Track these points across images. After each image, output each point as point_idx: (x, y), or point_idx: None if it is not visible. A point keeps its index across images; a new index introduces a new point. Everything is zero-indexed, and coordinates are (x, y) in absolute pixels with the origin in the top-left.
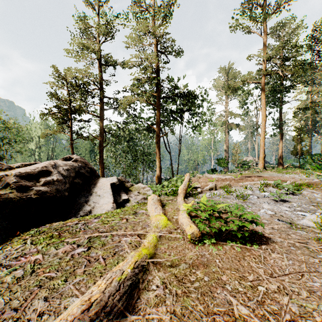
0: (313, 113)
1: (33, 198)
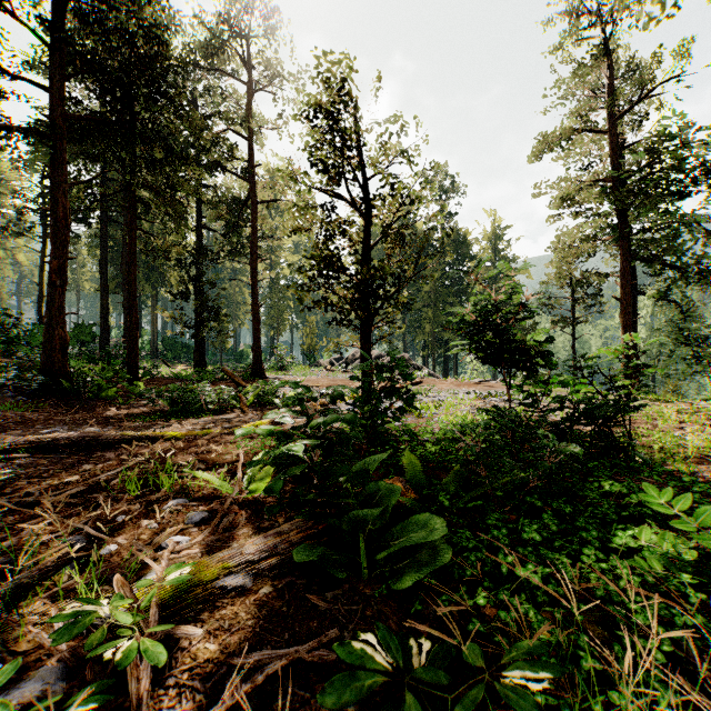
0: None
1: None
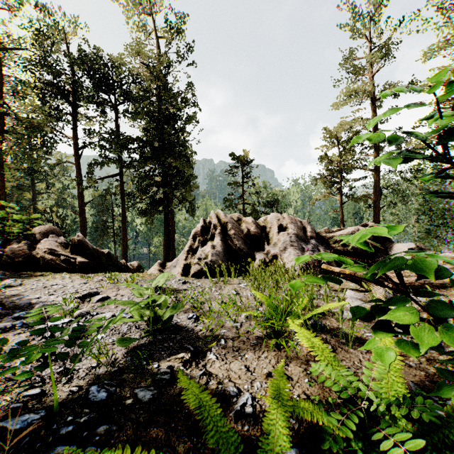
0: None
1: (350, 252)
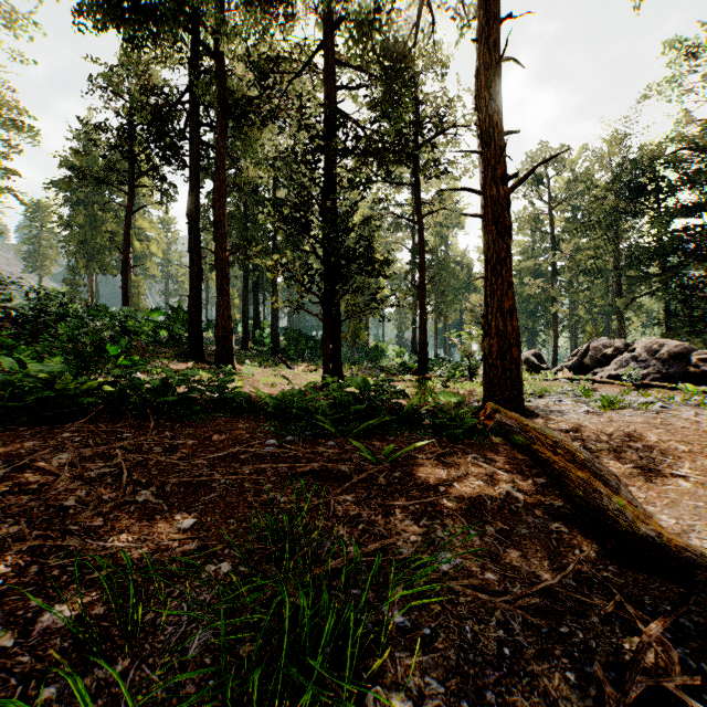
0: None
1: (698, 374)
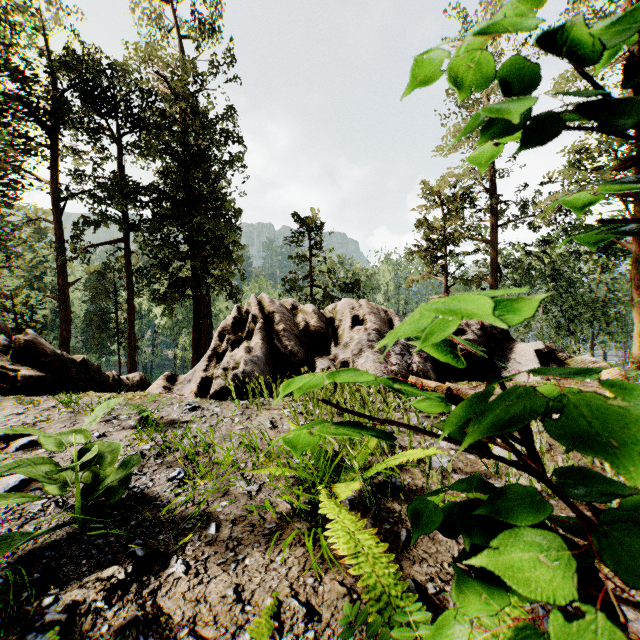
0: None
1: None
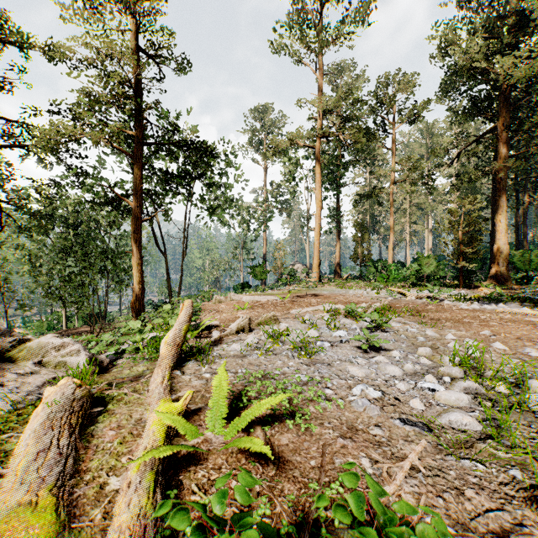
0: (372, 205)
1: None
